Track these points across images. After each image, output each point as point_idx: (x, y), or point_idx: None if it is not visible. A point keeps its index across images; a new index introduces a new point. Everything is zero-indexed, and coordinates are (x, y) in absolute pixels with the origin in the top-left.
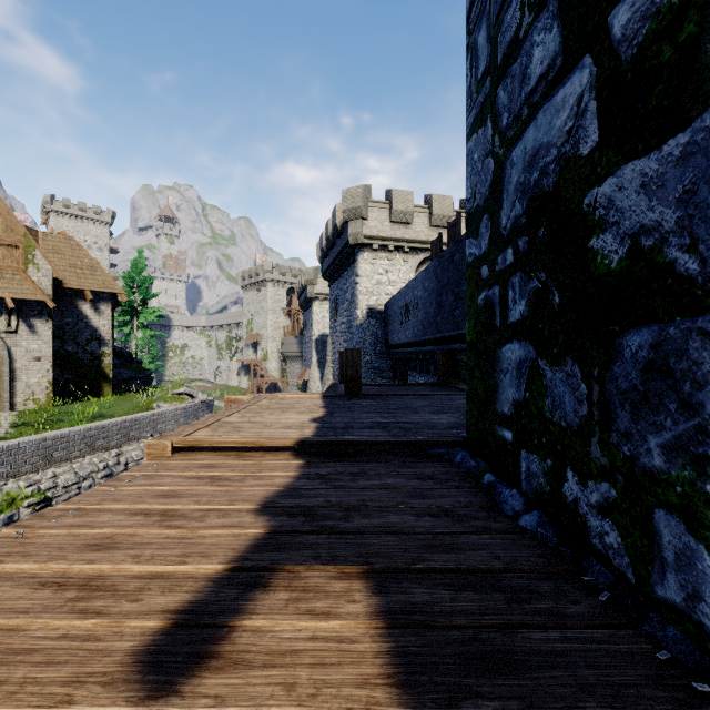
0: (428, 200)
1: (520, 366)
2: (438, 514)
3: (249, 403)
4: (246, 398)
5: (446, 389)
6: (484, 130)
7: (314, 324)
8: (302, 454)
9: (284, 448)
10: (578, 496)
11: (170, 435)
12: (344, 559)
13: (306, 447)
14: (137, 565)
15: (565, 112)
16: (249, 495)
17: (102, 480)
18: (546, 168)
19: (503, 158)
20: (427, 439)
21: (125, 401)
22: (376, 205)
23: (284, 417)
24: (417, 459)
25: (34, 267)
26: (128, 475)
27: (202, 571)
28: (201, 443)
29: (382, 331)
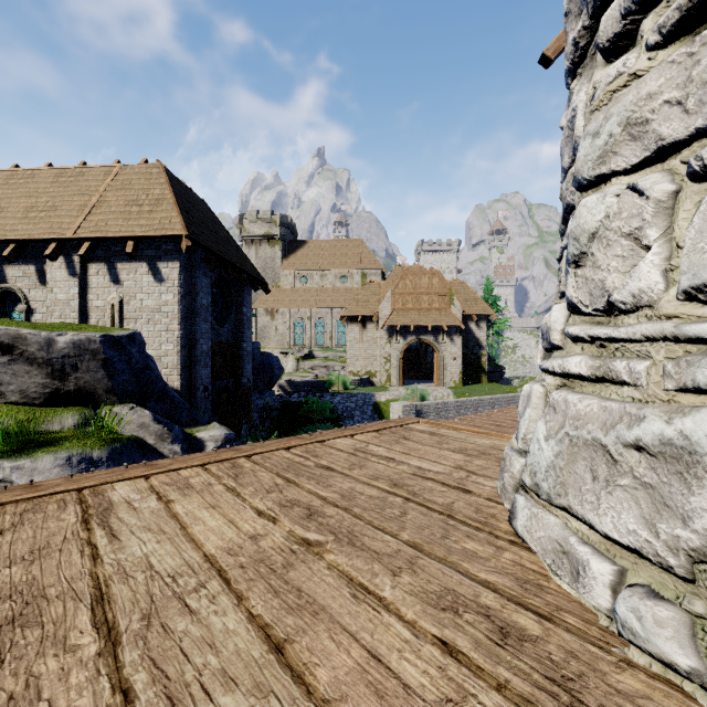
0: None
1: None
2: None
3: None
4: None
5: None
6: None
7: None
8: None
9: None
10: None
11: None
12: None
13: None
14: None
15: None
16: None
17: None
18: None
19: None
20: None
21: (497, 386)
22: None
23: None
24: None
25: (453, 306)
26: None
27: None
28: None
29: None
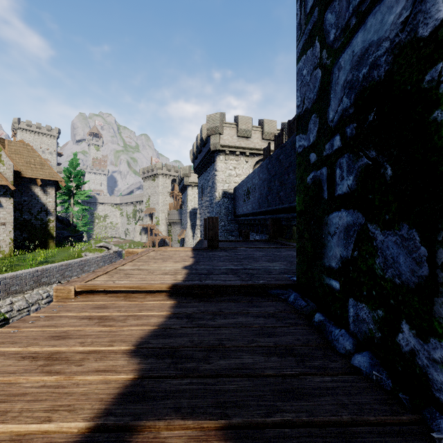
0: (261, 122)
1: (348, 230)
2: (283, 353)
3: (140, 254)
4: (140, 251)
5: (274, 244)
6: (312, 50)
7: (188, 202)
8: (174, 295)
9: (161, 290)
10: (416, 348)
11: (75, 281)
12: (203, 411)
13: (178, 289)
14: (0, 424)
15: (399, 6)
16: (127, 335)
17: (45, 305)
18: (376, 61)
19: (330, 65)
20: (267, 283)
21: (64, 251)
22: (228, 125)
23: (164, 265)
24: (261, 299)
25: (1, 163)
26: (33, 316)
27: (65, 430)
28: (97, 287)
29: (231, 206)
